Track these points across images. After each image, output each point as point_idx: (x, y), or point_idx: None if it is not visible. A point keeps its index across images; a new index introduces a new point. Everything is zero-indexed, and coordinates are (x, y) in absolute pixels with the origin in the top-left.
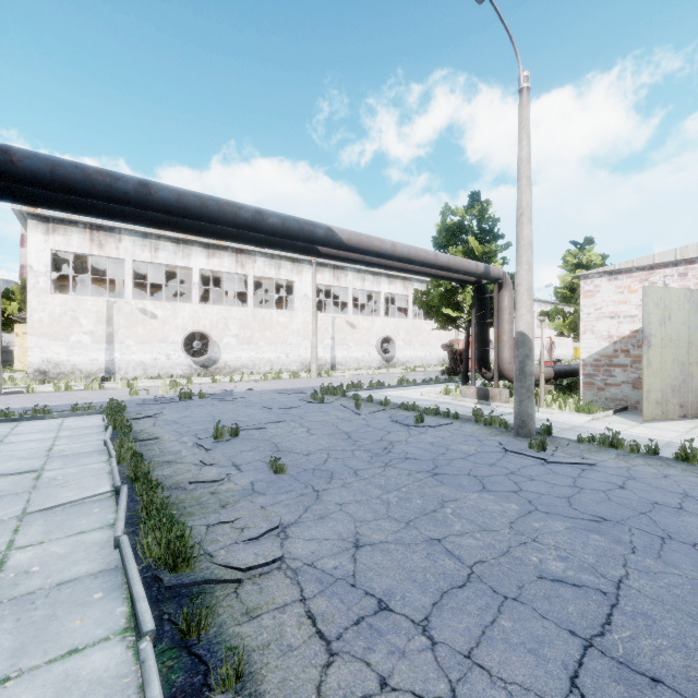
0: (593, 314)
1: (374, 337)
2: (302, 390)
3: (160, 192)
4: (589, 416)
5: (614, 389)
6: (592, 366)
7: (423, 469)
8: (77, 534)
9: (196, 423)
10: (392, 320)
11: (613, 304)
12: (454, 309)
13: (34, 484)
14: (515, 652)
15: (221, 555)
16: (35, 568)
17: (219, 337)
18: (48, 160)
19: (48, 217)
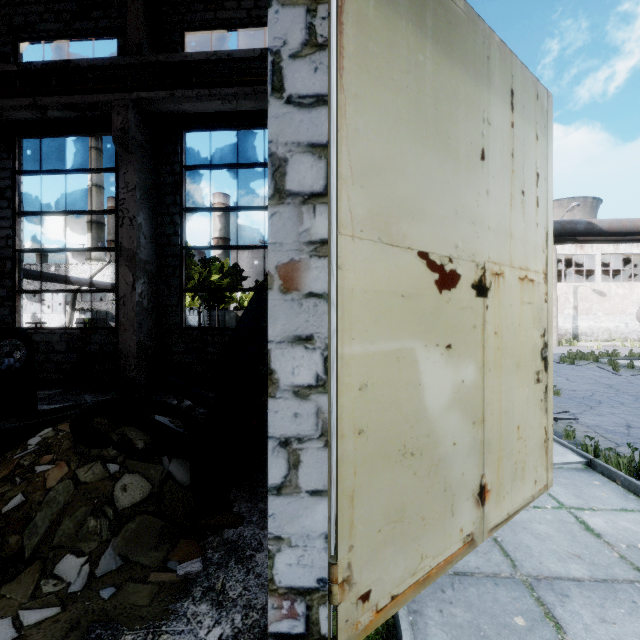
0: None
1: (633, 305)
2: None
3: None
4: None
5: None
6: None
7: None
8: None
9: None
10: None
11: None
12: None
13: None
14: None
15: None
16: None
17: None
18: None
19: None
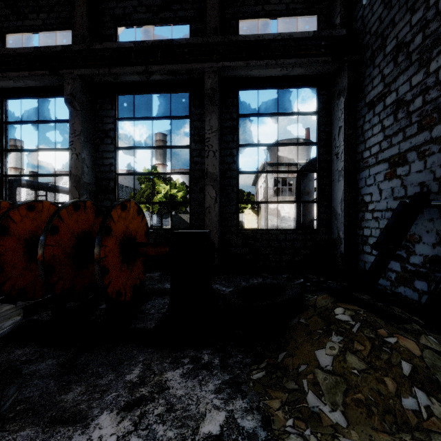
0: None
1: None
2: None
3: None
4: None
5: None
6: None
7: None
8: None
9: None
10: None
11: None
12: None
13: None
14: None
15: None
16: None
17: None
18: None
19: (273, 164)
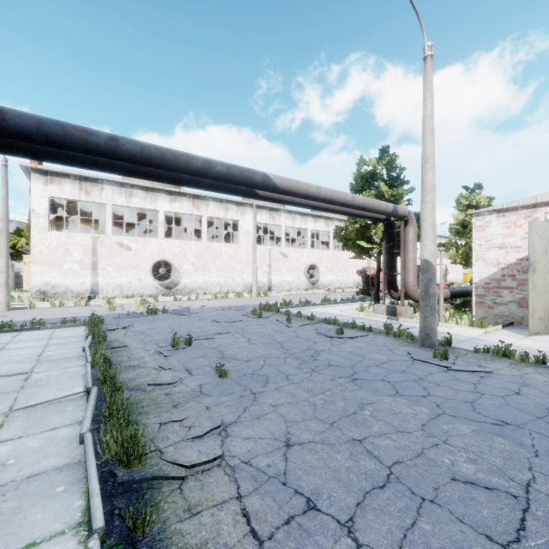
0: (484, 245)
1: (302, 265)
2: (245, 307)
3: (127, 145)
4: (482, 329)
5: (502, 308)
6: (483, 288)
7: (344, 375)
8: (51, 430)
9: (159, 334)
10: (316, 251)
11: (501, 237)
12: (367, 241)
13: (23, 385)
14: None
15: (170, 452)
16: (11, 461)
17: (180, 265)
18: (34, 119)
19: (47, 171)
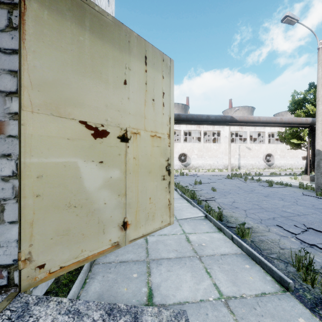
0: None
1: (261, 154)
2: (223, 175)
3: (182, 116)
4: None
5: None
6: None
7: (262, 195)
8: None
9: (188, 181)
10: (272, 145)
11: None
12: (298, 139)
13: None
14: (263, 214)
15: (202, 199)
16: None
17: (190, 155)
18: None
19: None
